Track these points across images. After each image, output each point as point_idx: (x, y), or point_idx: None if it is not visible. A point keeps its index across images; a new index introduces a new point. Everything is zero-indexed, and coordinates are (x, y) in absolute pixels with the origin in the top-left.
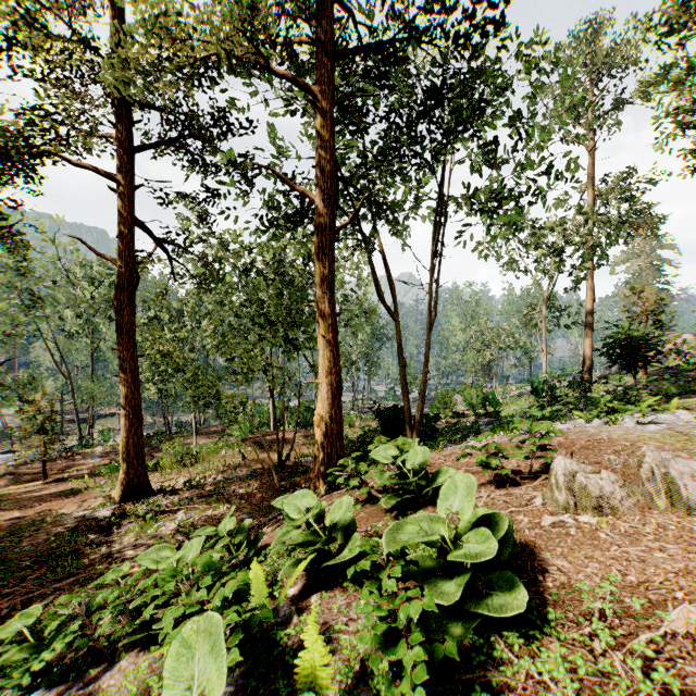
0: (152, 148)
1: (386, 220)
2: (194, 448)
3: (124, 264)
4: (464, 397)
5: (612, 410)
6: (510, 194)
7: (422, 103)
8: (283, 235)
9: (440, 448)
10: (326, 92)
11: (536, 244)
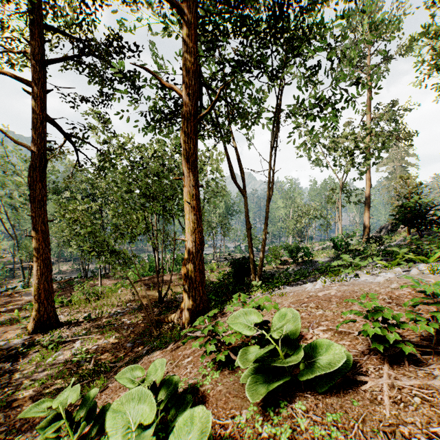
0: (59, 61)
1: (238, 116)
2: (98, 288)
3: (36, 150)
4: (288, 250)
5: (406, 260)
6: (327, 102)
7: (267, 20)
8: (160, 130)
9: (278, 289)
10: (191, 8)
11: (334, 149)
